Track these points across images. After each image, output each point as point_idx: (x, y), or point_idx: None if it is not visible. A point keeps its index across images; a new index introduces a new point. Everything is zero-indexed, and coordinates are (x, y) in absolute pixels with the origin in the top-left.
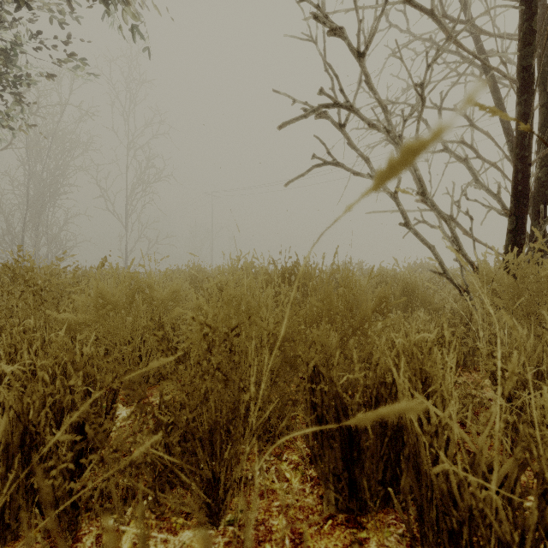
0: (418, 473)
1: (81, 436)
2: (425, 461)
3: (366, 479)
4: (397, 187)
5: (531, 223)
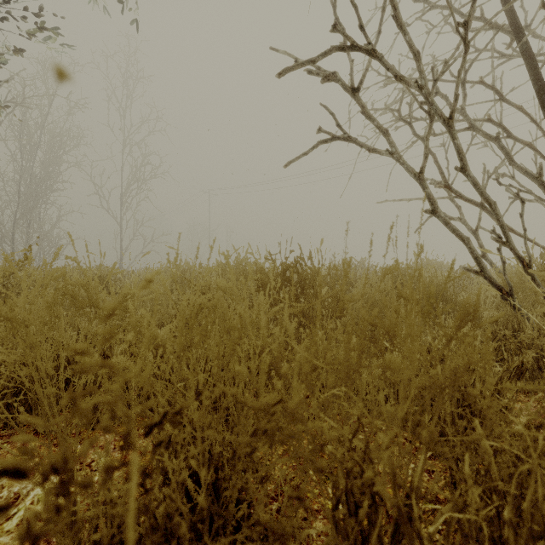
0: None
1: None
2: None
3: None
4: (423, 165)
5: None
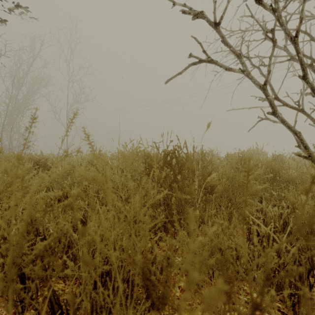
0: None
1: None
2: None
3: None
4: (266, 79)
5: None
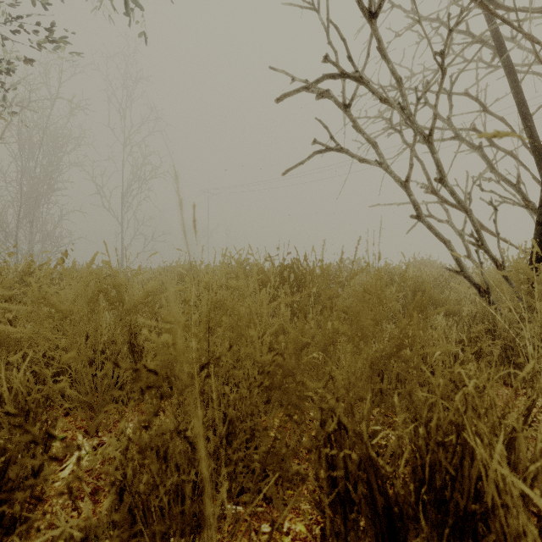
0: None
1: None
2: None
3: None
4: (409, 174)
5: None
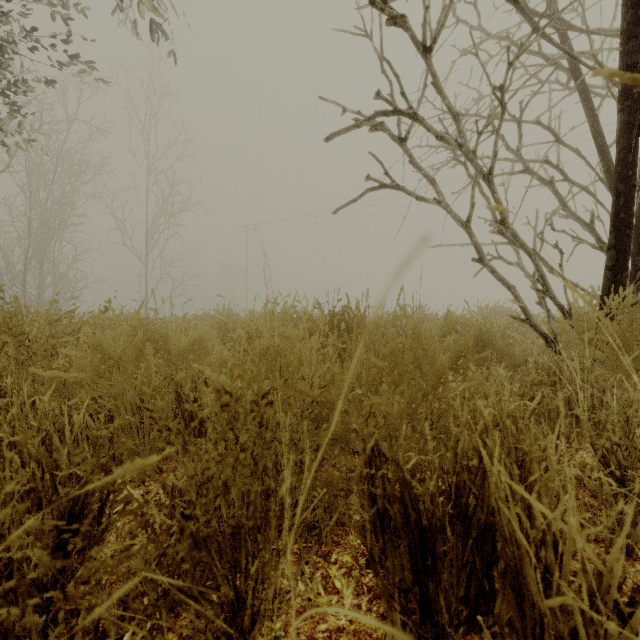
0: (518, 597)
1: (47, 551)
2: (532, 583)
3: (444, 595)
4: (470, 214)
5: (632, 258)
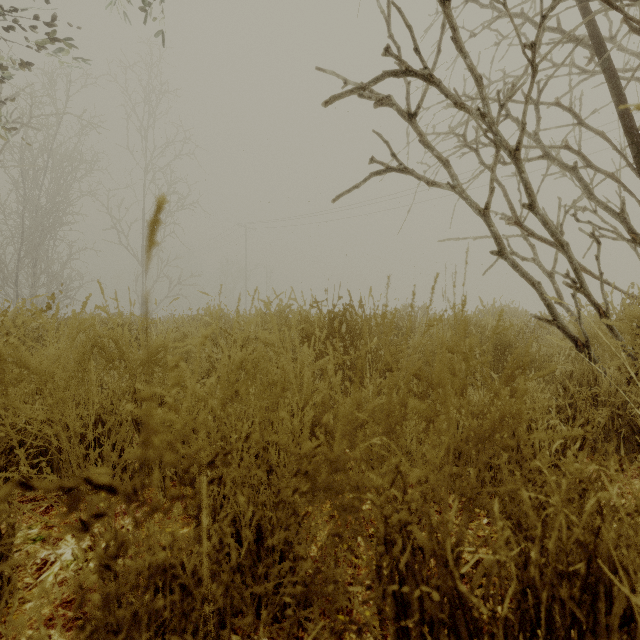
0: None
1: None
2: None
3: None
4: (489, 200)
5: None
